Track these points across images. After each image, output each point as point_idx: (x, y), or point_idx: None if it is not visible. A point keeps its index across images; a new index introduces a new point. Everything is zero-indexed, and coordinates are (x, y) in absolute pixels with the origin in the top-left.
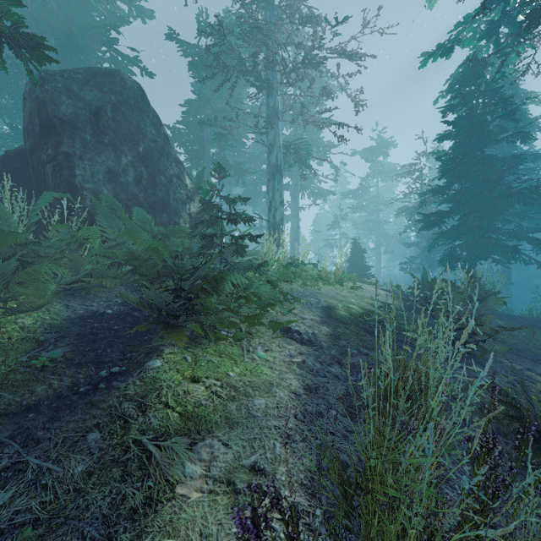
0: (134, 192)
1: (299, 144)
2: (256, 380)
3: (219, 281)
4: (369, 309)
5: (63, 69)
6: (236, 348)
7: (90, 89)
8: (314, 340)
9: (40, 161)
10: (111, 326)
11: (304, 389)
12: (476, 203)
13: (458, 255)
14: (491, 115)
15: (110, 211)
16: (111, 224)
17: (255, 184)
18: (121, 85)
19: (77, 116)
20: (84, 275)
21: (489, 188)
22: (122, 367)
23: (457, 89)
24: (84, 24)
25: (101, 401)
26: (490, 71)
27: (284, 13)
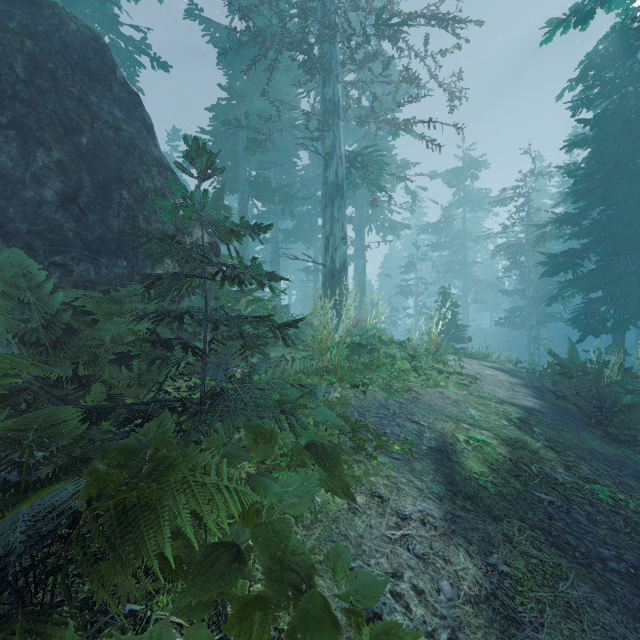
0: (54, 218)
1: (369, 154)
2: None
3: (131, 518)
4: (515, 441)
5: None
6: None
7: None
8: None
9: None
10: None
11: None
12: (629, 237)
13: (602, 314)
14: None
15: None
16: None
17: (309, 216)
18: (51, 24)
19: None
20: None
21: None
22: None
23: (595, 74)
24: None
25: None
26: None
27: None
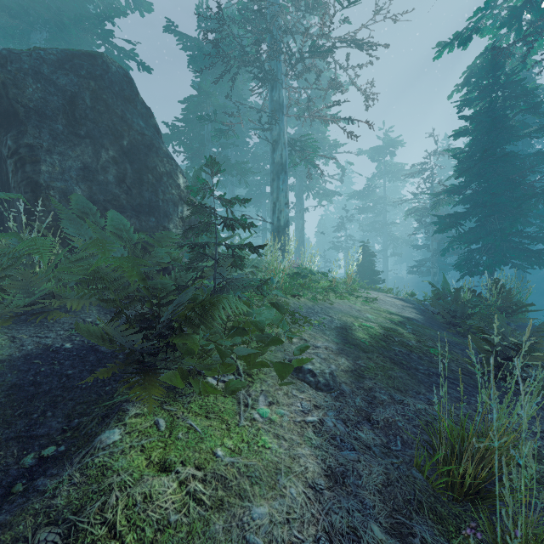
0: (115, 192)
1: (305, 141)
2: (256, 464)
3: (208, 309)
4: (390, 328)
5: (33, 49)
6: (230, 401)
7: (64, 72)
8: (332, 383)
9: (2, 155)
10: (63, 370)
11: (326, 476)
12: (496, 204)
13: (477, 260)
14: (512, 109)
15: (81, 215)
16: (79, 231)
17: (259, 185)
18: (103, 69)
19: (46, 102)
20: (43, 295)
21: (511, 188)
22: (60, 445)
23: (474, 82)
24: (76, 15)
25: (5, 525)
26: (510, 62)
27: (289, 1)
